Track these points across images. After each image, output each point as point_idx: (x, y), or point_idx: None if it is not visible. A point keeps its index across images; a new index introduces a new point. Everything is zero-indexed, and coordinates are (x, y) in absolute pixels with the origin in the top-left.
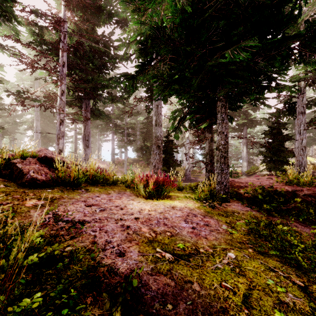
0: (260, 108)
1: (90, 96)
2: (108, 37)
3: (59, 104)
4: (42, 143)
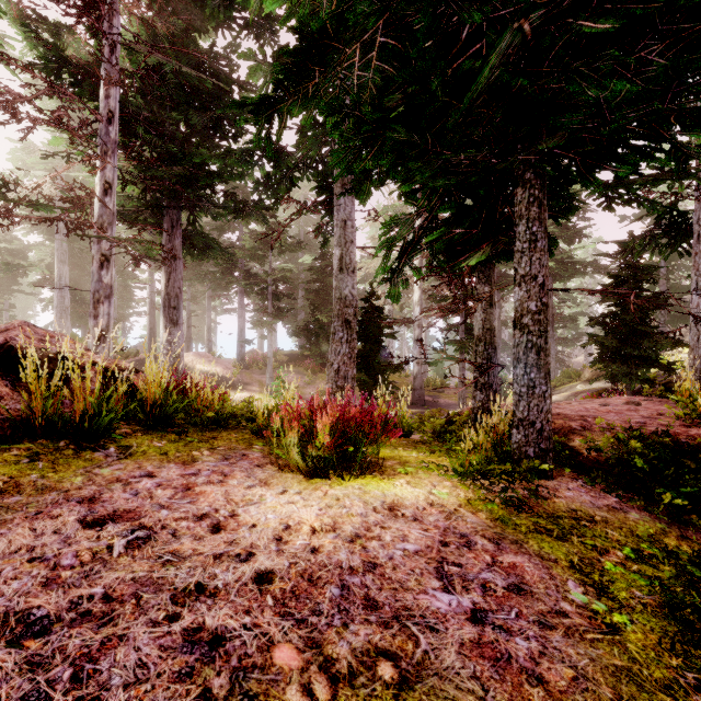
0: (584, 235)
1: (182, 201)
2: (224, 57)
3: (100, 216)
4: (74, 317)
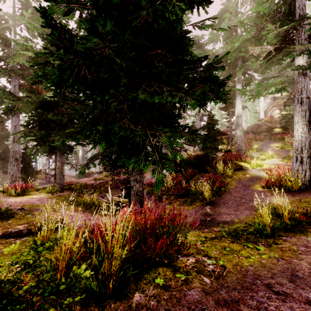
0: None
1: None
2: None
3: None
4: None
